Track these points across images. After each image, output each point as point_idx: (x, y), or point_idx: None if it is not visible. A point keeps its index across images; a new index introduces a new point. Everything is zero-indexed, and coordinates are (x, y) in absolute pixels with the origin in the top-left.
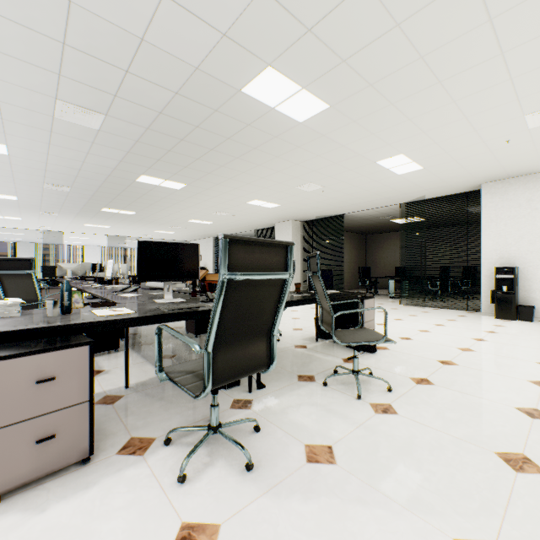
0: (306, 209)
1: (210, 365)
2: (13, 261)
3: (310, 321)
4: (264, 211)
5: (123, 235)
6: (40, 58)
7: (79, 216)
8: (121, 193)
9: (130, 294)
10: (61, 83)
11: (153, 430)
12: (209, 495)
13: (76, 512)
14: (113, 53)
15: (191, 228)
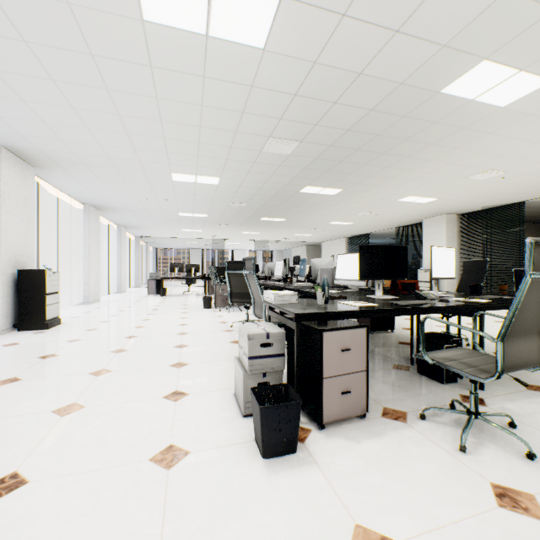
0: (470, 200)
1: (502, 354)
2: (236, 263)
3: (492, 328)
4: (414, 207)
5: (266, 240)
6: (272, 110)
7: (241, 226)
8: (282, 204)
9: (330, 291)
10: (278, 124)
11: (398, 405)
12: (501, 469)
13: (385, 449)
14: (329, 92)
15: (328, 229)
